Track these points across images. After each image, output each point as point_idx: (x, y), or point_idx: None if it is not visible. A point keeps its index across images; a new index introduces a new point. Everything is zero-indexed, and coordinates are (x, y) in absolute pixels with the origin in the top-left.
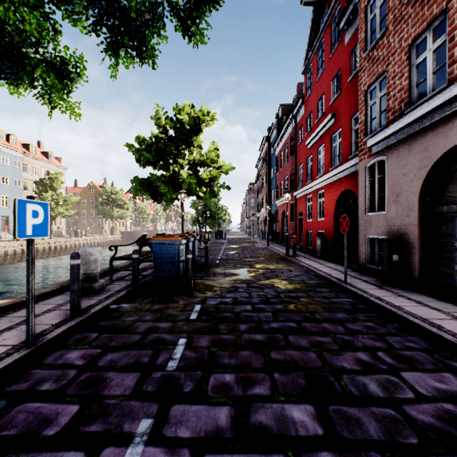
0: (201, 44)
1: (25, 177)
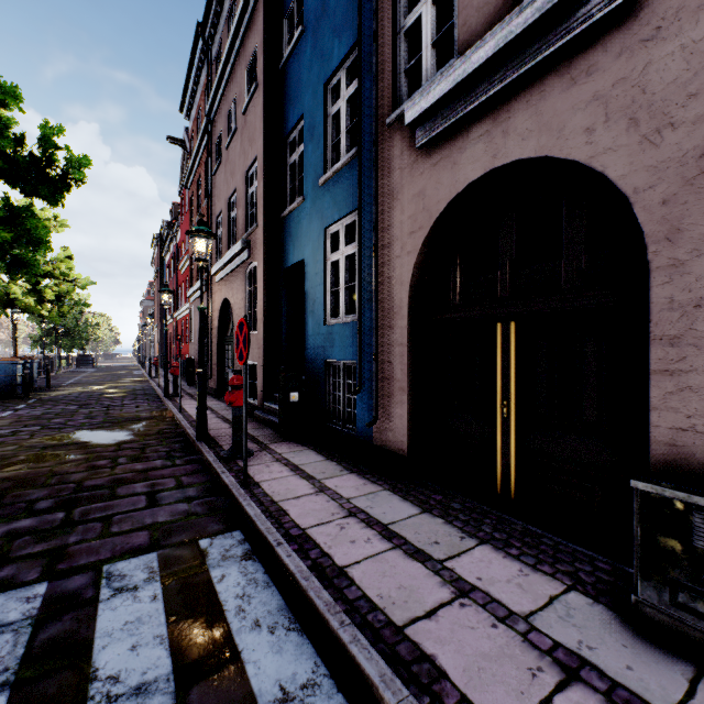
0: None
1: None
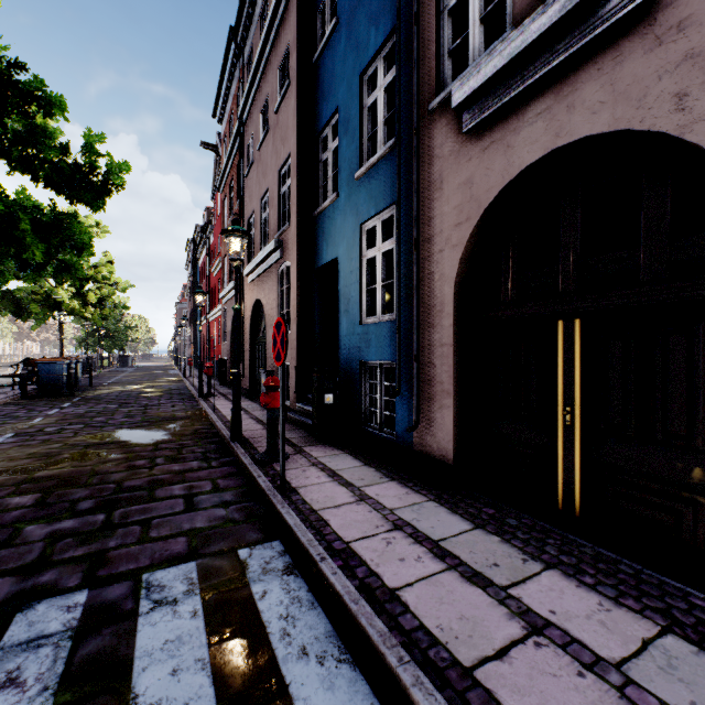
0: None
1: None
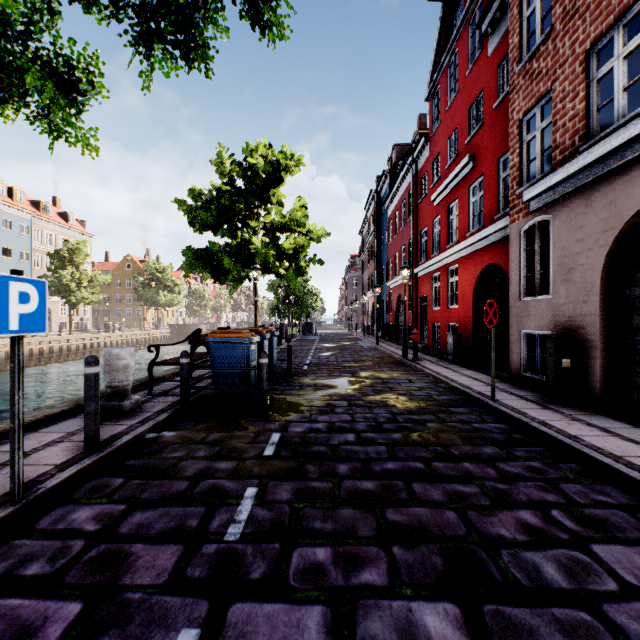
0: (280, 39)
1: (35, 248)
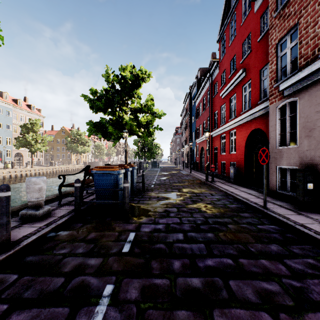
0: None
1: (14, 123)
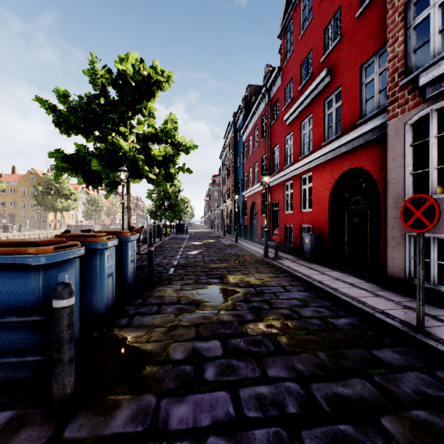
0: None
1: None
